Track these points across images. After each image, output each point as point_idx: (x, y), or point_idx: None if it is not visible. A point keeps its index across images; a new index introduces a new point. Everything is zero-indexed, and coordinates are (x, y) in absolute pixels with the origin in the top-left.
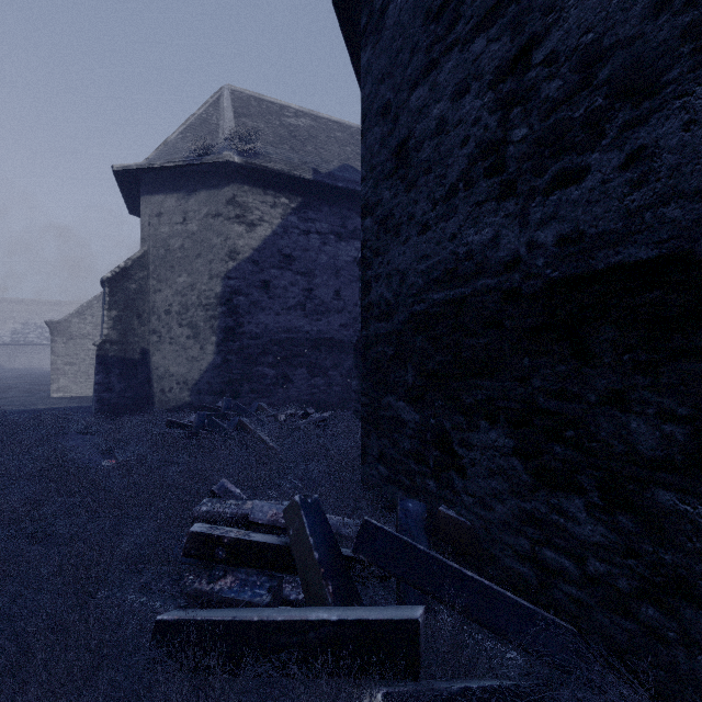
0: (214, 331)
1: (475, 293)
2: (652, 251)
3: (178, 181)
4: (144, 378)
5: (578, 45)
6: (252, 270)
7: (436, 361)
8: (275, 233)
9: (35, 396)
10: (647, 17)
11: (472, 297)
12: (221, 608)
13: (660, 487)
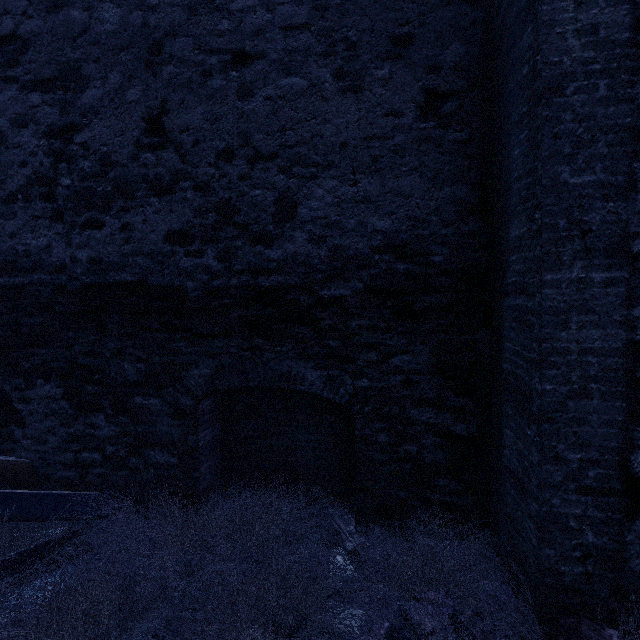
0: None
1: (33, 283)
2: (133, 277)
3: None
4: None
5: (100, 149)
6: None
7: None
8: None
9: None
10: (130, 159)
11: (30, 286)
12: None
13: (137, 395)
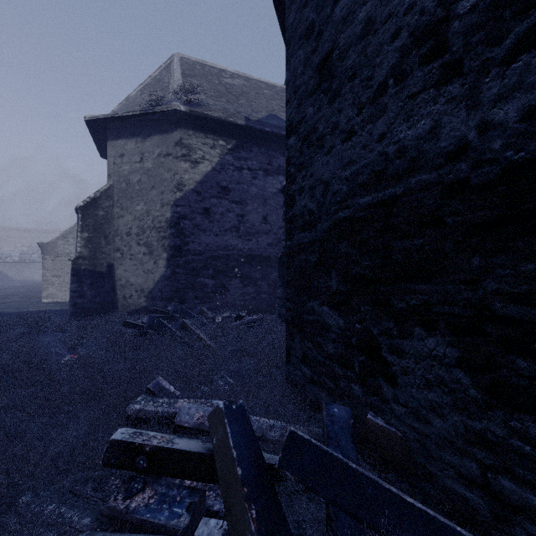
0: (165, 249)
1: (408, 191)
2: None
3: (136, 128)
4: (110, 287)
5: None
6: (196, 199)
7: (361, 266)
8: (214, 169)
9: (30, 301)
10: None
11: (404, 196)
12: (135, 529)
13: None
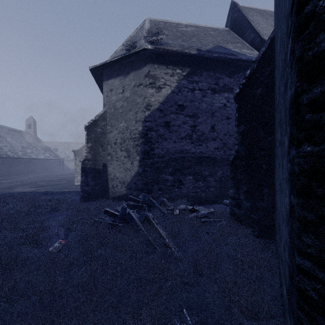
0: (138, 153)
1: None
2: None
3: (120, 70)
4: (104, 179)
5: None
6: (159, 115)
7: None
8: (173, 91)
9: (69, 184)
10: None
11: None
12: None
13: None
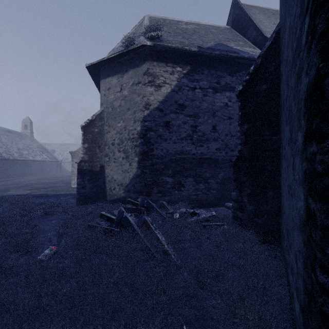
0: (136, 154)
1: None
2: None
3: (118, 67)
4: (101, 181)
5: None
6: (159, 115)
7: None
8: (173, 90)
9: (66, 186)
10: None
11: None
12: None
13: None
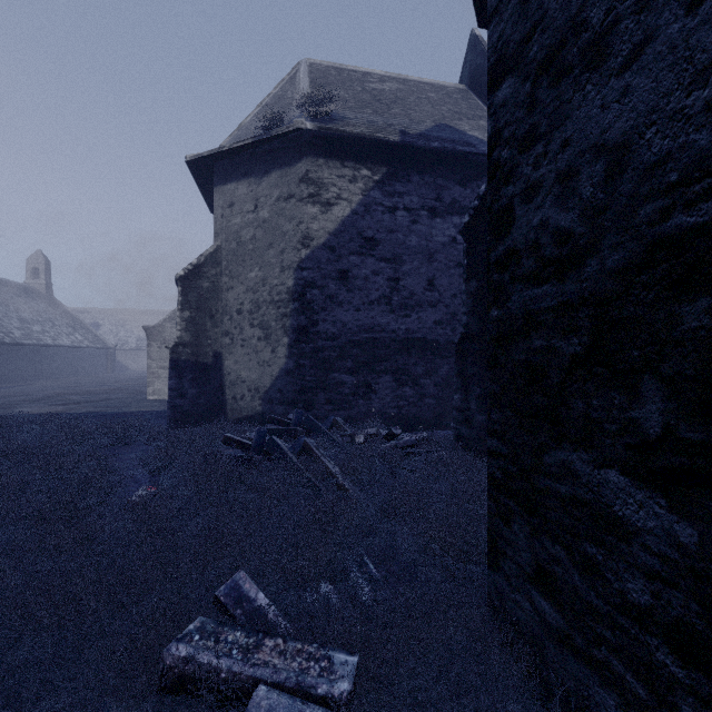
0: (286, 332)
1: None
2: None
3: (249, 165)
4: (217, 384)
5: None
6: (328, 258)
7: None
8: (355, 212)
9: (135, 398)
10: None
11: None
12: None
13: None
